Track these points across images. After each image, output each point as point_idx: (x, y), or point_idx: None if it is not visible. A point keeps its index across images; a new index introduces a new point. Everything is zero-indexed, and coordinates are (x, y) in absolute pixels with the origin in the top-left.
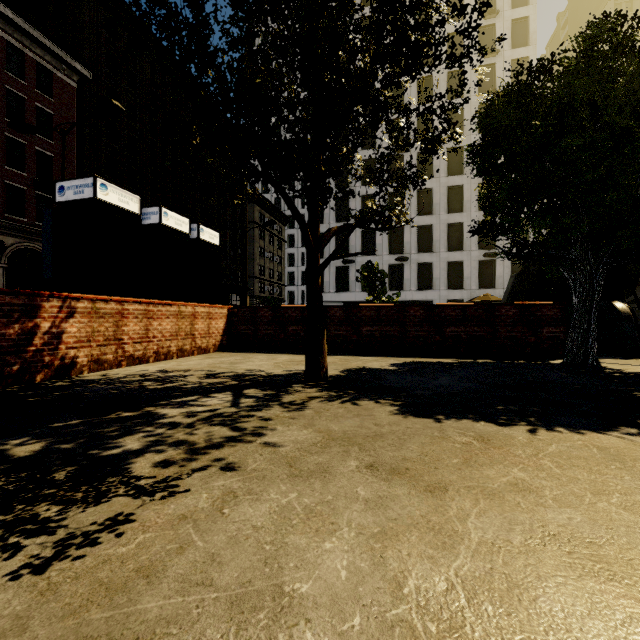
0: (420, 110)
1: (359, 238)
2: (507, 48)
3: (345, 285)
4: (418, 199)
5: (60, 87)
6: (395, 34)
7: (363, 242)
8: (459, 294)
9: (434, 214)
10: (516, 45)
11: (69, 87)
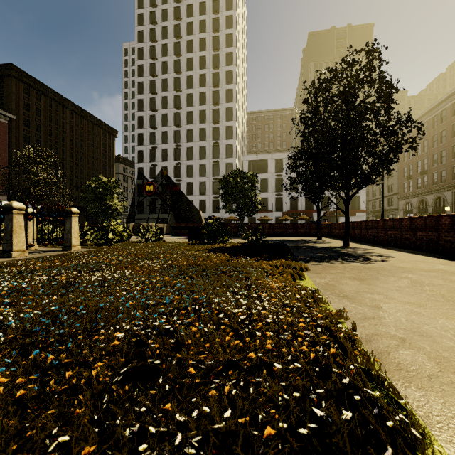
0: (187, 127)
1: (160, 187)
2: (224, 102)
3: (154, 210)
4: (187, 169)
5: (0, 125)
6: (175, 90)
7: (163, 189)
8: (204, 215)
9: (193, 177)
10: (228, 101)
11: (4, 124)
